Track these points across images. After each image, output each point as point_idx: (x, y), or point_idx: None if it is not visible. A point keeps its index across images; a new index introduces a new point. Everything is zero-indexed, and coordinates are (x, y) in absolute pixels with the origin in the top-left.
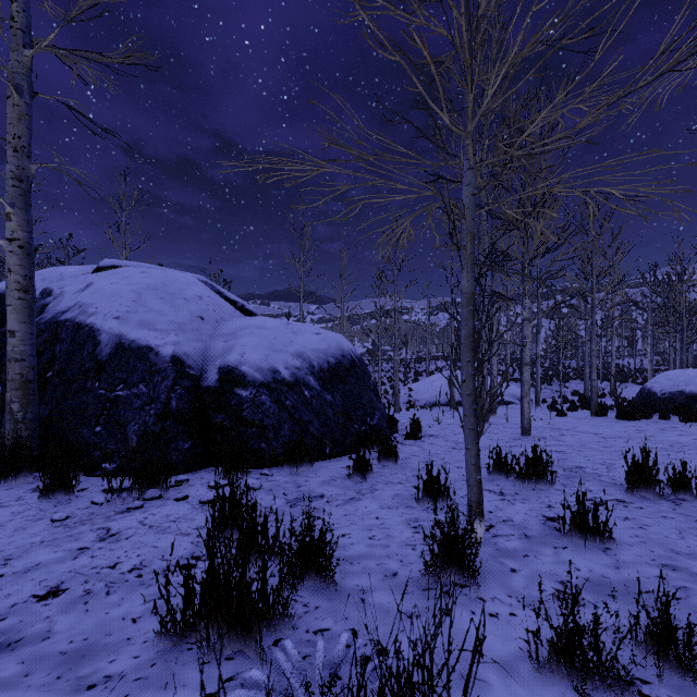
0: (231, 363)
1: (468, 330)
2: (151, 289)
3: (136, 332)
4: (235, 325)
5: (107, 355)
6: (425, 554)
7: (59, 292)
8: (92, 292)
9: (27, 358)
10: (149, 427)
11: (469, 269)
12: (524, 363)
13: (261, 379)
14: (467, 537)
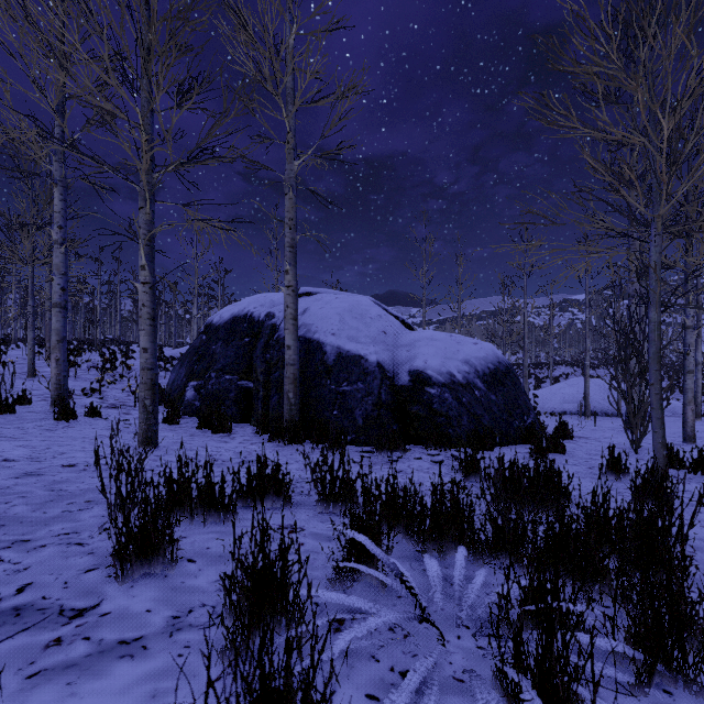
0: (418, 368)
1: (656, 348)
2: (347, 311)
3: (349, 345)
4: (410, 337)
5: (332, 361)
6: (624, 499)
7: (279, 315)
8: (309, 315)
9: (296, 363)
10: (369, 413)
11: (657, 305)
12: (687, 370)
13: (443, 381)
14: (664, 482)
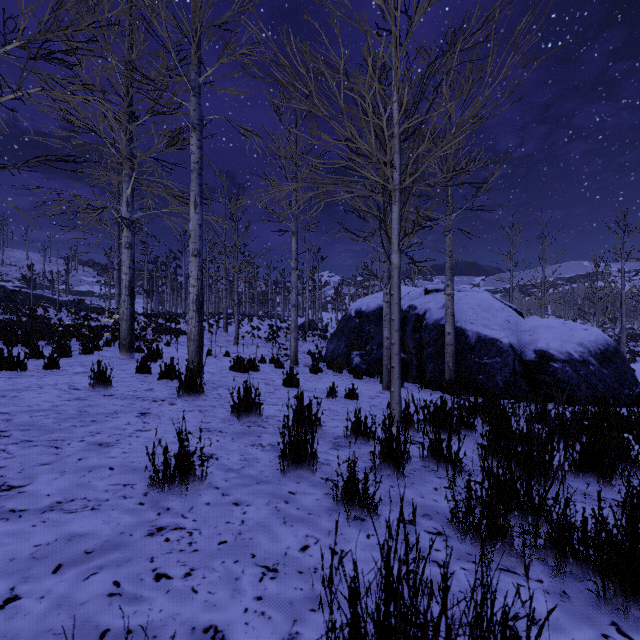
0: (542, 348)
1: None
2: (477, 305)
3: (485, 331)
4: (529, 325)
5: (474, 342)
6: None
7: (420, 307)
8: None
9: (453, 344)
10: (507, 378)
11: None
12: None
13: (563, 358)
14: None
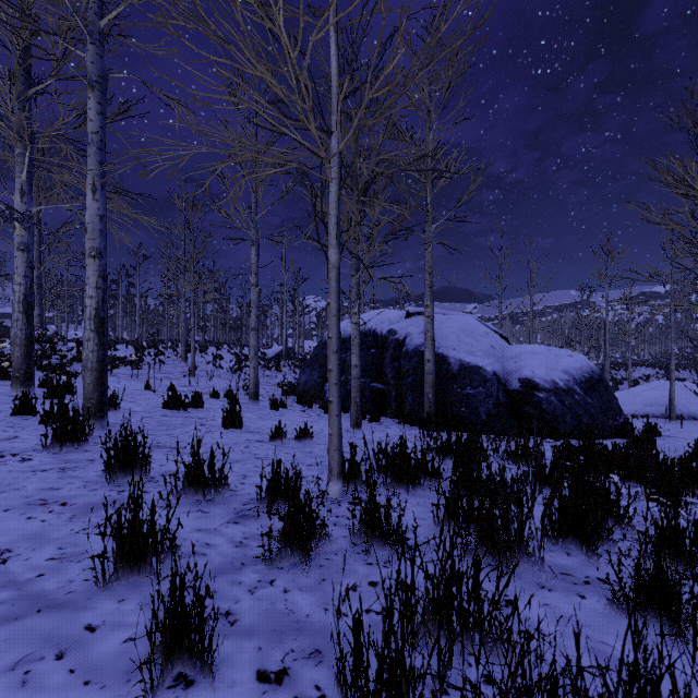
0: (527, 376)
1: None
2: (460, 330)
3: (468, 358)
4: (514, 351)
5: (456, 370)
6: None
7: (401, 332)
8: None
9: (434, 373)
10: (491, 410)
11: None
12: None
13: (548, 387)
14: None
